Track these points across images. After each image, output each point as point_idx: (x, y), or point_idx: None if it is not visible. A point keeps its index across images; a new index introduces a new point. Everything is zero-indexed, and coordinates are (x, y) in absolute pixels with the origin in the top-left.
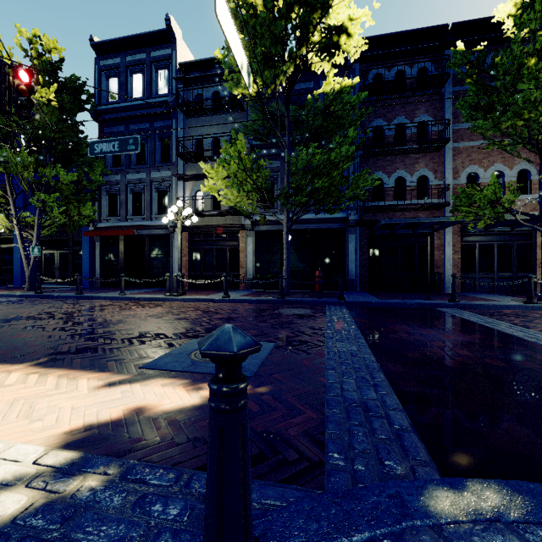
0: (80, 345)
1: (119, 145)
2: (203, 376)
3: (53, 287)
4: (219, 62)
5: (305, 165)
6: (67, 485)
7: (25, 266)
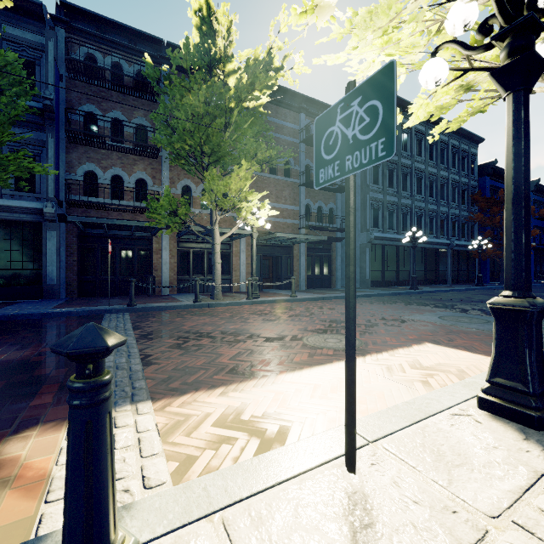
0: None
1: None
2: None
3: None
4: None
5: None
6: None
7: None
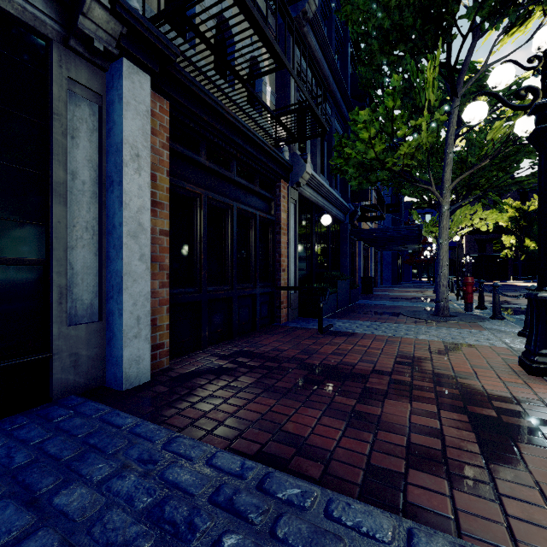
0: None
1: None
2: None
3: None
4: None
5: None
6: None
7: None
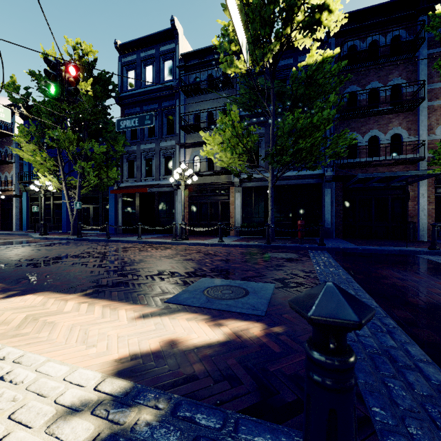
0: (115, 279)
1: (139, 121)
2: (220, 313)
3: (89, 232)
4: (213, 50)
5: (290, 129)
6: (125, 417)
7: (70, 217)
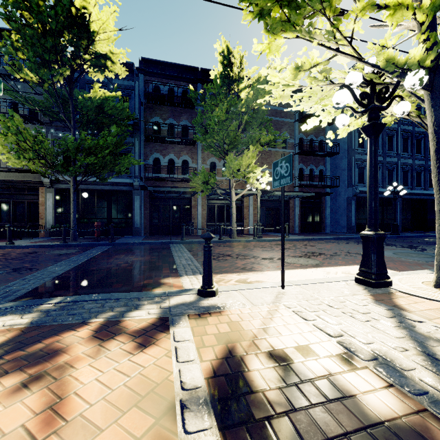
0: None
1: None
2: None
3: None
4: None
5: (76, 146)
6: None
7: None
